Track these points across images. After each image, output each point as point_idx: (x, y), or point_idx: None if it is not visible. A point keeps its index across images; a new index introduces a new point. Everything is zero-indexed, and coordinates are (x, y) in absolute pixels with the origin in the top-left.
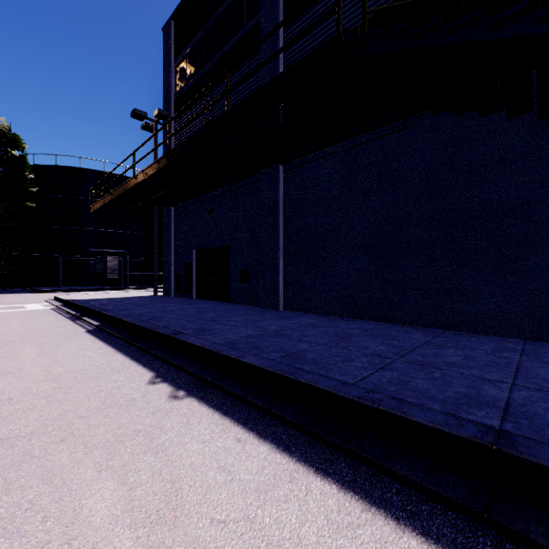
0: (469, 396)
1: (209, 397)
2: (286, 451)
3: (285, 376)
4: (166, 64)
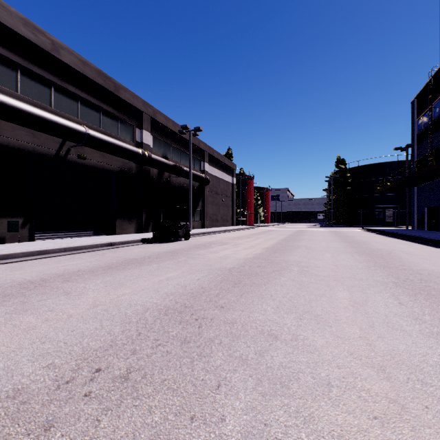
0: (436, 237)
1: (395, 238)
2: (399, 239)
3: (408, 235)
4: (412, 120)
